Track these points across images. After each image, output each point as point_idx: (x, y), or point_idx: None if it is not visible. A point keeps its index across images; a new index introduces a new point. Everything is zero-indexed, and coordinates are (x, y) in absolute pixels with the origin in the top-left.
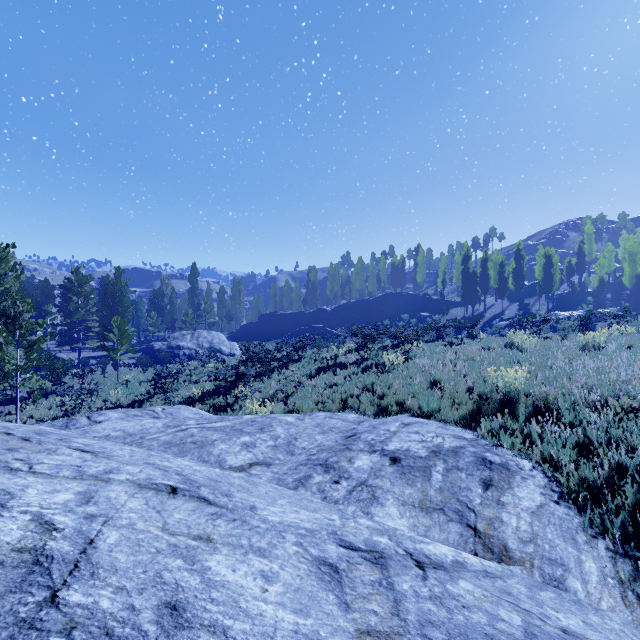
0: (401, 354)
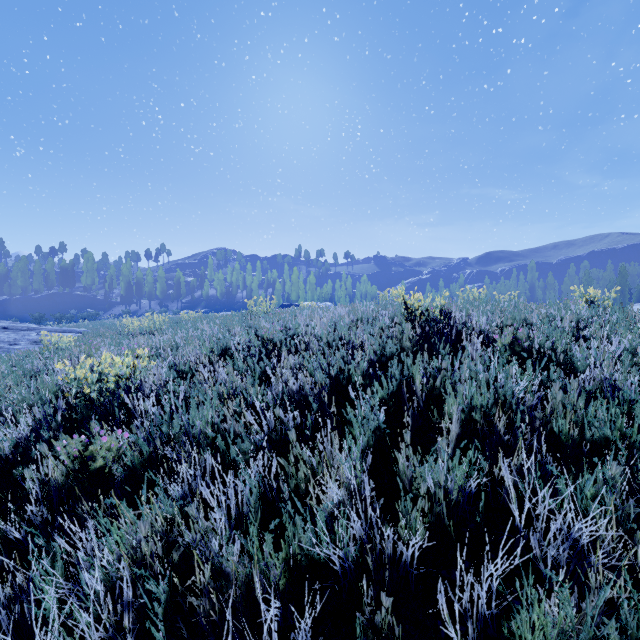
0: (58, 324)
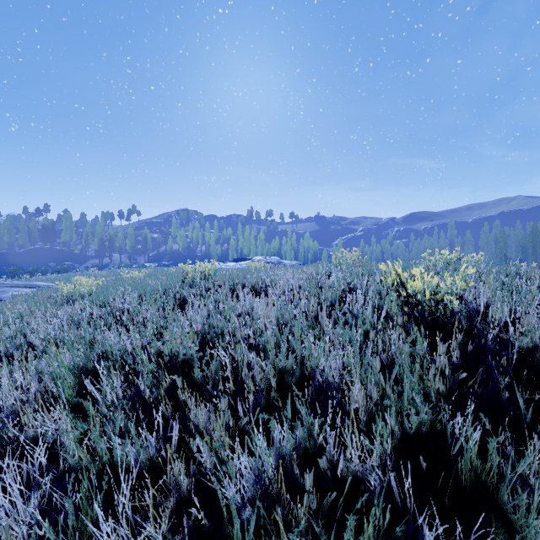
0: (31, 277)
